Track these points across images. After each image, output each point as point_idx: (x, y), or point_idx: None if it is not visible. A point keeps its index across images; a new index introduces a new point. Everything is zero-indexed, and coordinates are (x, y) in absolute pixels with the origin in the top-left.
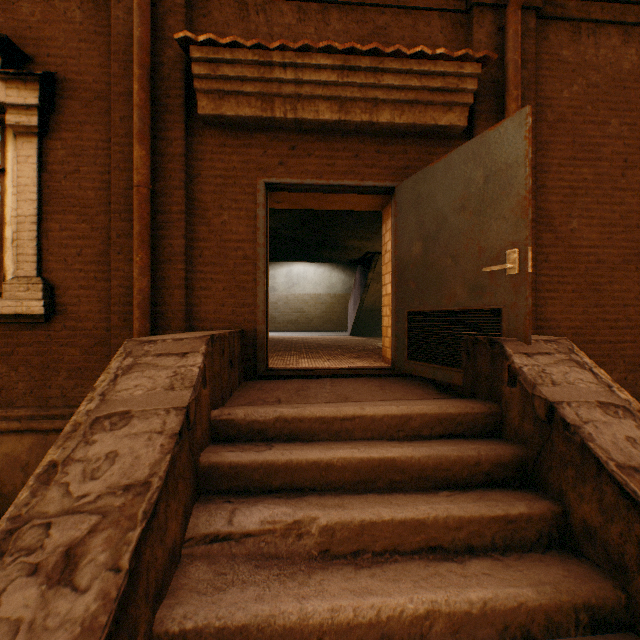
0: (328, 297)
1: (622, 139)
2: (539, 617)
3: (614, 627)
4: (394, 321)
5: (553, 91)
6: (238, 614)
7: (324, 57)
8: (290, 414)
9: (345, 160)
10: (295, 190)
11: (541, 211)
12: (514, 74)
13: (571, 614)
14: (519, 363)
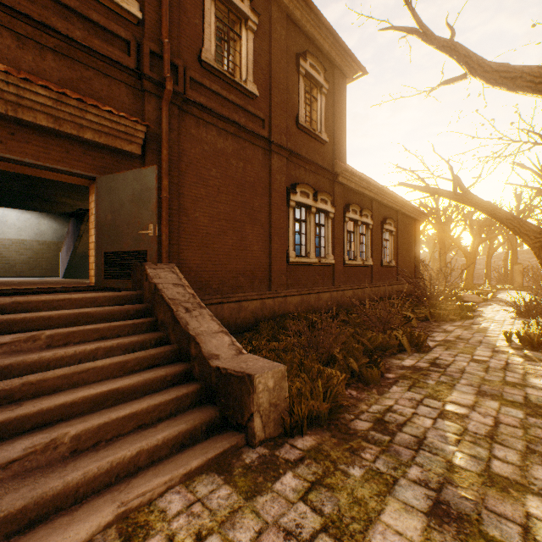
0: (36, 243)
1: (218, 179)
2: (139, 344)
3: (163, 344)
4: (97, 258)
5: (188, 148)
6: (7, 361)
7: (43, 89)
8: (23, 300)
9: (59, 153)
10: (15, 163)
11: (182, 206)
12: (166, 136)
13: (149, 342)
14: (150, 272)
